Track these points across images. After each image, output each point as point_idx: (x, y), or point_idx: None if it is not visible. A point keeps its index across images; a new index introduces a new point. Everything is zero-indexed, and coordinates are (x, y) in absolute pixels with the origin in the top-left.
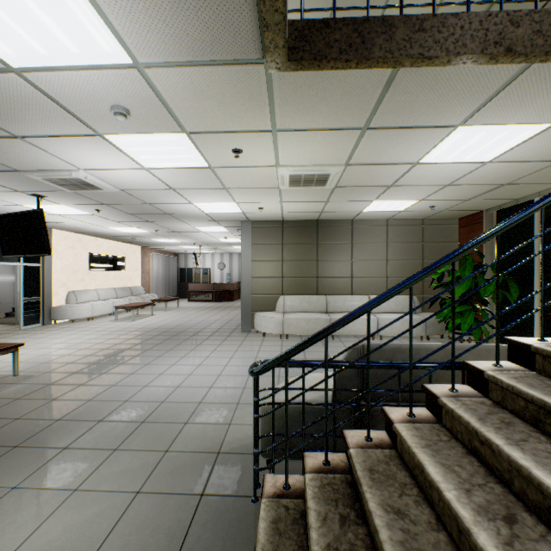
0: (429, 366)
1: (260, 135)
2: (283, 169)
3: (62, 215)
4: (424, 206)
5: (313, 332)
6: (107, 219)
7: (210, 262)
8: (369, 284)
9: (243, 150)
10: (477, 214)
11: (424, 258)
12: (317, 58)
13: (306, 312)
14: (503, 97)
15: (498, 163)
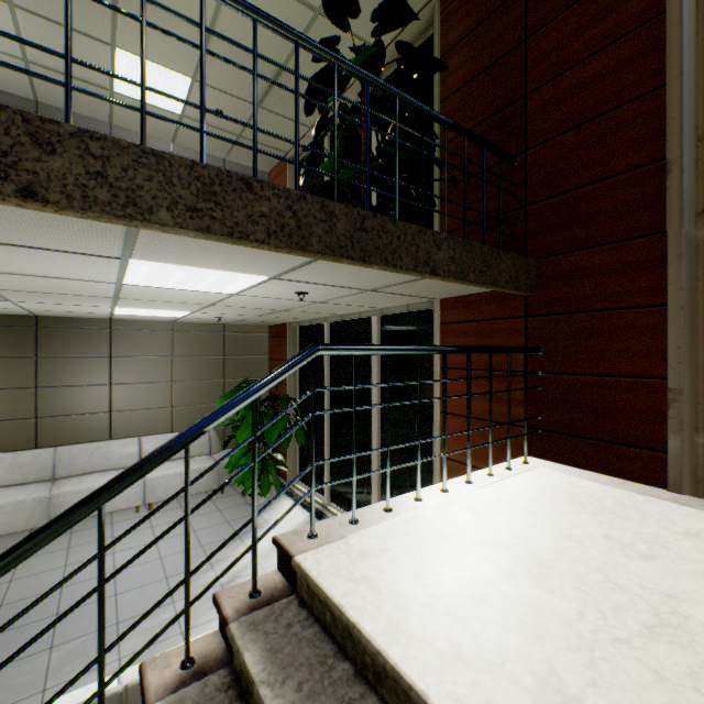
0: None
1: None
2: None
3: None
4: (209, 316)
5: (10, 529)
6: None
7: None
8: (143, 419)
9: None
10: (283, 326)
11: (227, 377)
12: None
13: (4, 486)
14: (154, 243)
15: (249, 296)
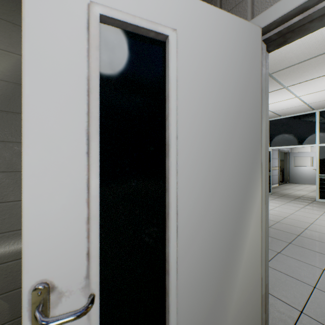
0: None
1: None
2: None
3: None
4: None
5: None
6: (274, 92)
7: None
8: None
9: None
10: None
11: None
12: None
13: None
14: None
15: None
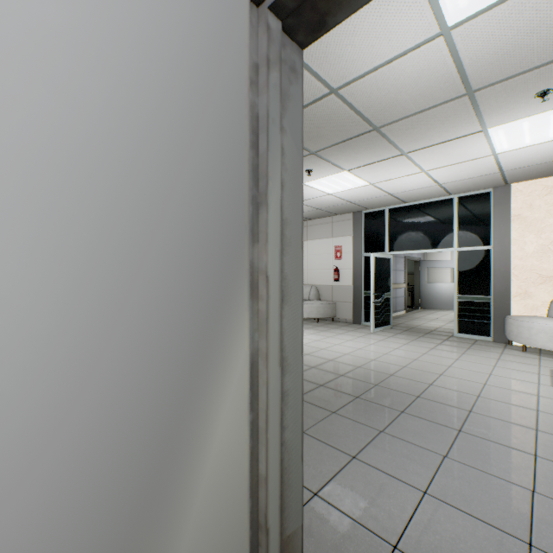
0: None
1: None
2: None
3: (374, 182)
4: None
5: None
6: (388, 161)
7: None
8: None
9: None
10: None
11: None
12: None
13: None
14: None
15: None
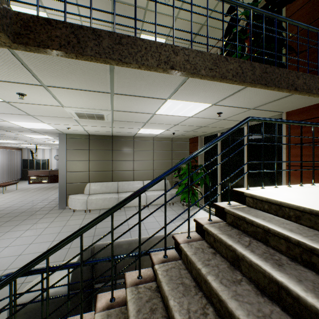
0: (134, 256)
1: (34, 87)
2: (68, 108)
3: None
4: (170, 132)
5: (108, 206)
6: None
7: (48, 154)
8: (144, 174)
9: (26, 94)
10: (196, 137)
11: (173, 159)
12: (41, 46)
13: (104, 193)
14: (183, 89)
15: (195, 117)
